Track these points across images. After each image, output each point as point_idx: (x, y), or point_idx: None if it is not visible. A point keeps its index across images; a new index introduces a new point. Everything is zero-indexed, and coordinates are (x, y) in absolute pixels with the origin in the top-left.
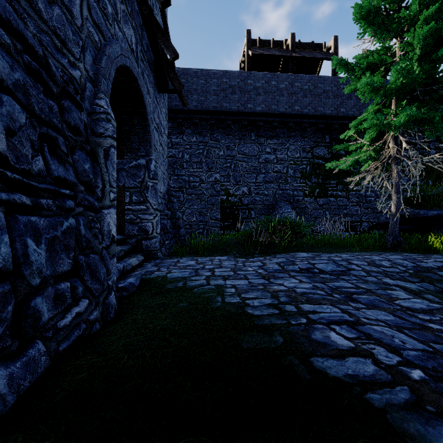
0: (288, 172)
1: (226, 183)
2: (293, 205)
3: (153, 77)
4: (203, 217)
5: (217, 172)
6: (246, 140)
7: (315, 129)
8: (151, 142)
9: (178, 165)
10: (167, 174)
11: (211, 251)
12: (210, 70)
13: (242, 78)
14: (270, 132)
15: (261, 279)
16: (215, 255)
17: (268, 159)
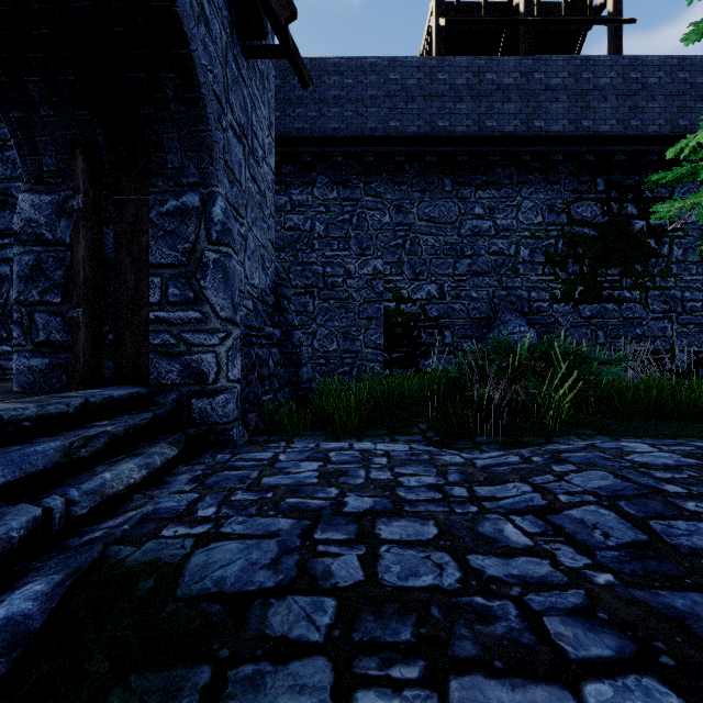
0: (518, 252)
1: (396, 276)
2: (528, 320)
3: (225, 3)
4: (352, 342)
5: (377, 257)
6: (435, 193)
7: (574, 165)
8: (214, 150)
9: (304, 245)
10: (273, 252)
11: (365, 421)
12: (365, 59)
13: (427, 70)
14: (483, 175)
15: (650, 677)
16: (375, 434)
17: (479, 229)
